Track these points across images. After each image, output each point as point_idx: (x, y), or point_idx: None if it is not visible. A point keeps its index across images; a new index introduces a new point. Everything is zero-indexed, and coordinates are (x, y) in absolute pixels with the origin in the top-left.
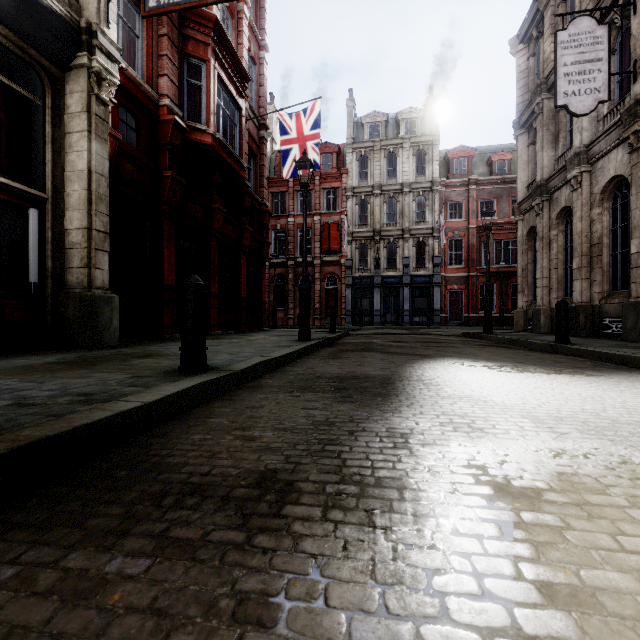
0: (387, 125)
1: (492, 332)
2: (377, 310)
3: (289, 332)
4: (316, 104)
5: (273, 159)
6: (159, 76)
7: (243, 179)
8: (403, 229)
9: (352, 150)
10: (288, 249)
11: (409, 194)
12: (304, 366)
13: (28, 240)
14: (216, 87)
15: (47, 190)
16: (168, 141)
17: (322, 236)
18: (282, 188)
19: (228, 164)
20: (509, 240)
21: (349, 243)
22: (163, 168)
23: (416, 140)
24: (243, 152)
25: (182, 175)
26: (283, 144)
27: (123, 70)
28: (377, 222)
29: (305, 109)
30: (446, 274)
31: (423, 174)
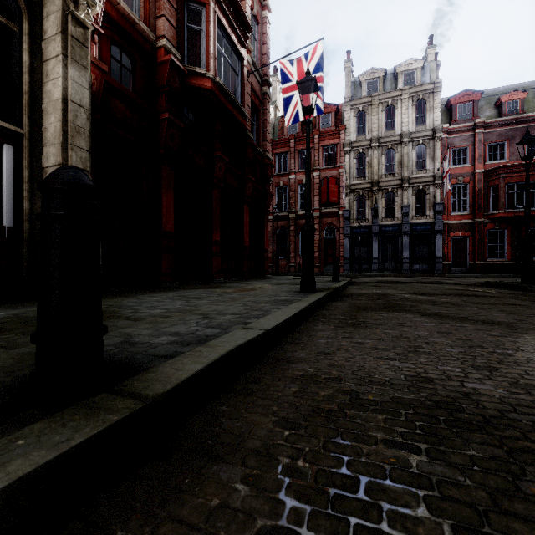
0: (385, 80)
1: (534, 282)
2: (375, 258)
3: (290, 280)
4: (318, 46)
5: (276, 124)
6: (157, 18)
7: (245, 128)
8: (402, 178)
9: (350, 107)
10: (290, 203)
11: (408, 144)
12: (313, 345)
13: (2, 180)
14: (216, 31)
15: (23, 125)
16: (165, 83)
17: (321, 190)
18: (284, 149)
19: (229, 111)
20: (523, 183)
21: (347, 195)
22: (161, 112)
23: (416, 90)
24: (245, 101)
25: (183, 122)
26: (284, 91)
27: (115, 5)
28: (375, 173)
29: (306, 53)
30: (449, 221)
31: (423, 123)
